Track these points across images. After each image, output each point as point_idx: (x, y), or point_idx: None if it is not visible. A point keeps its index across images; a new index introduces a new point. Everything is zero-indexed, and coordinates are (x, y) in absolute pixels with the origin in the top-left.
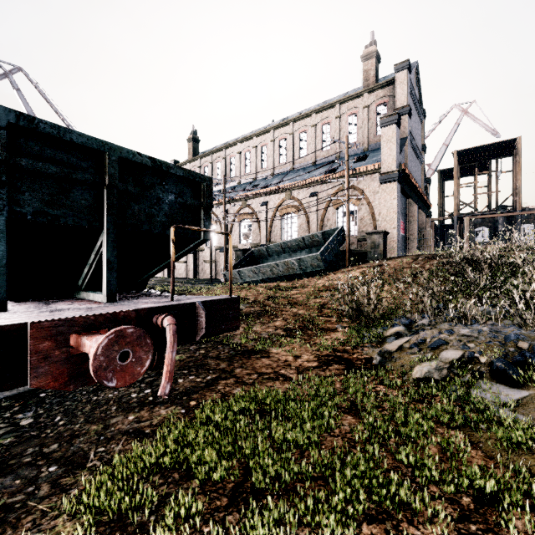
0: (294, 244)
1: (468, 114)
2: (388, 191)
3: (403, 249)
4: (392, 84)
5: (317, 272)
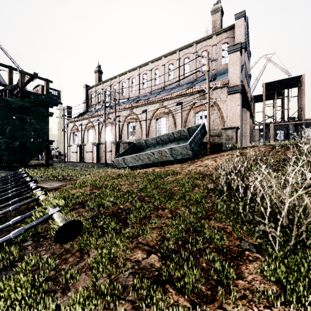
0: (166, 138)
1: (271, 61)
2: (233, 99)
3: None
4: (232, 29)
5: (185, 159)
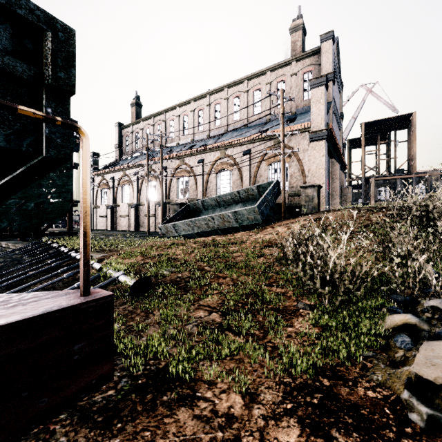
0: (229, 198)
1: (372, 93)
2: (317, 148)
3: (328, 204)
4: (317, 54)
5: (253, 225)
